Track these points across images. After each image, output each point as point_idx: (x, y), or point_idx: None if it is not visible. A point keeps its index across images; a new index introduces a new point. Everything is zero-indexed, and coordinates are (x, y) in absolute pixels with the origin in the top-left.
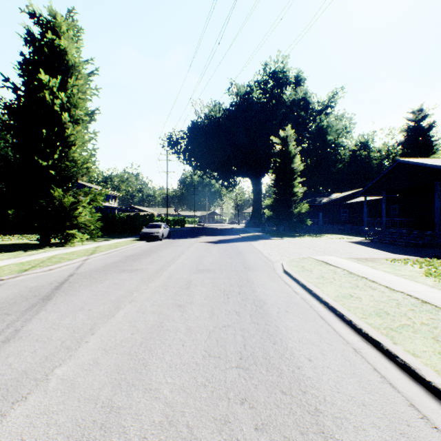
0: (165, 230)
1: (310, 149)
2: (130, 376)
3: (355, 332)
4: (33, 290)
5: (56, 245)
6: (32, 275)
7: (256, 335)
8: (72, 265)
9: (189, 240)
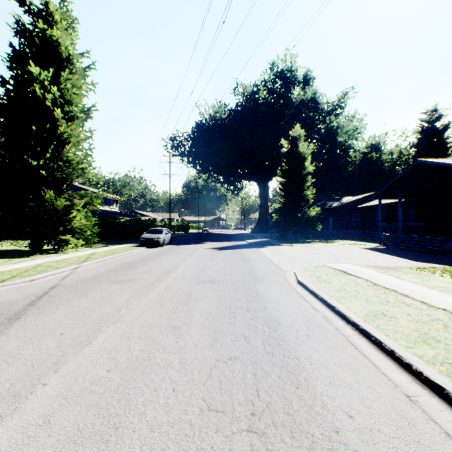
0: (166, 235)
1: (319, 151)
2: (90, 449)
3: (401, 368)
4: (2, 306)
5: (49, 252)
6: (8, 287)
7: (272, 372)
8: (58, 275)
9: (193, 246)
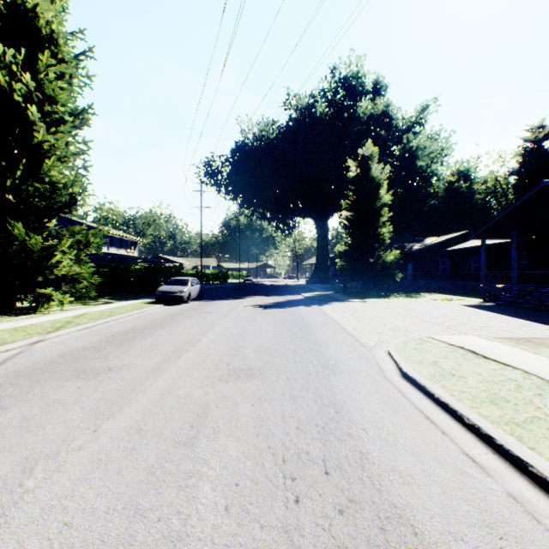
0: (193, 288)
1: (393, 179)
2: None
3: None
4: None
5: (23, 312)
6: None
7: None
8: None
9: (229, 302)
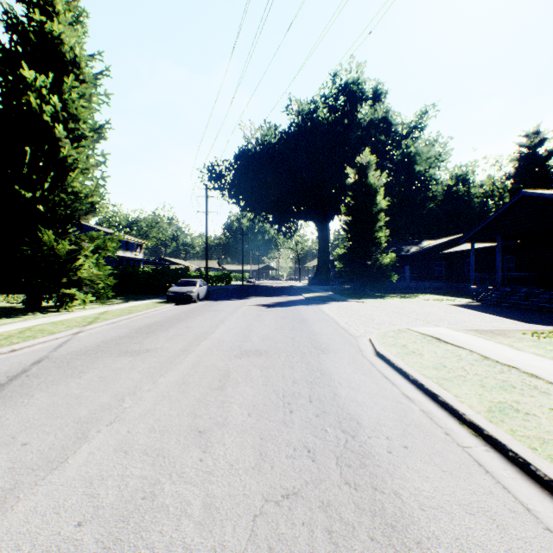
0: (201, 289)
1: (392, 183)
2: None
3: None
4: None
5: (49, 310)
6: None
7: (359, 528)
8: (51, 342)
9: (234, 302)
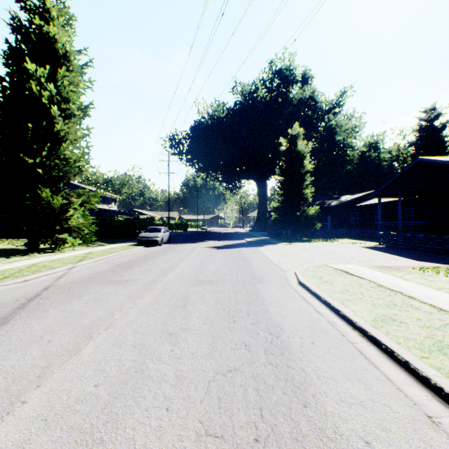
0: (164, 234)
1: (317, 150)
2: None
3: (417, 381)
4: None
5: (45, 251)
6: None
7: (276, 387)
8: (53, 275)
9: (191, 245)
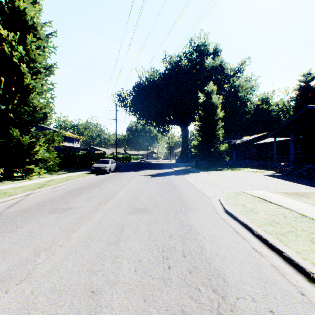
0: (112, 165)
1: (225, 103)
2: None
3: None
4: None
5: (17, 178)
6: None
7: None
8: (8, 202)
9: (132, 173)
